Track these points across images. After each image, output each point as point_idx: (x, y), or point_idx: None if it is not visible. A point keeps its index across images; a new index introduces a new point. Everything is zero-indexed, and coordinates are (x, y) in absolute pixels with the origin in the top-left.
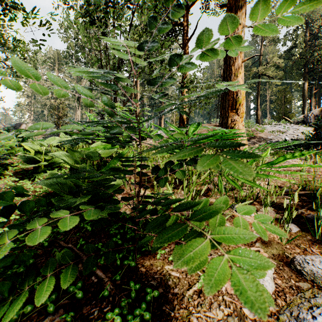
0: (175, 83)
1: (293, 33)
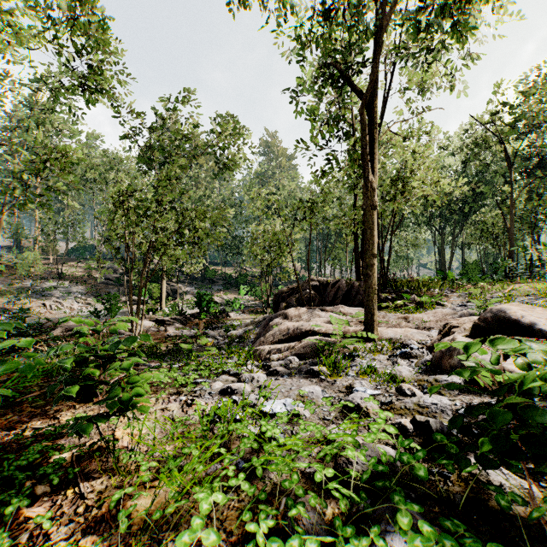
0: None
1: None
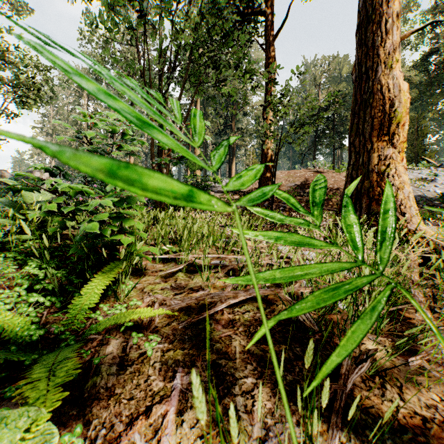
0: (251, 112)
1: (430, 32)
